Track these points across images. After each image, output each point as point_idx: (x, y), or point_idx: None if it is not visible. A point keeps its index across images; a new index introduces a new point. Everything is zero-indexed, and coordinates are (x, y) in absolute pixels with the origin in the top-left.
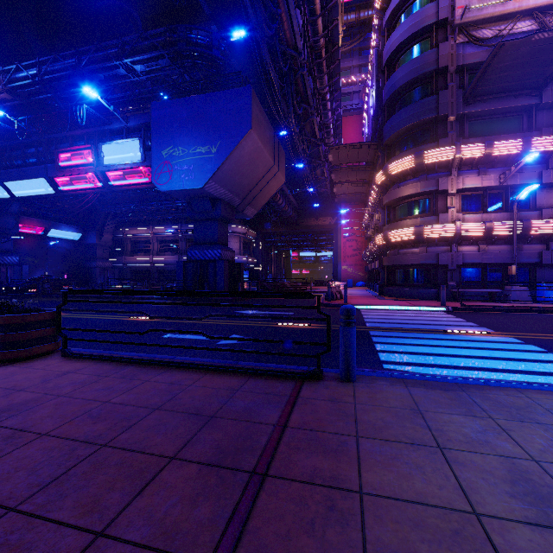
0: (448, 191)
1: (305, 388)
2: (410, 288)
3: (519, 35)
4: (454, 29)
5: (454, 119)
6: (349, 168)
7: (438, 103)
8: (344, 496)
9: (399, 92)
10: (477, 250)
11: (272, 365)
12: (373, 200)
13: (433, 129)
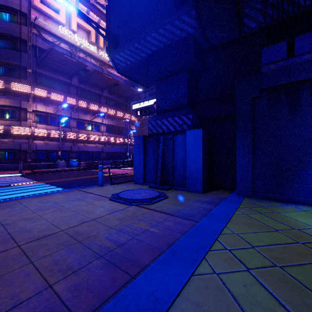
0: (27, 109)
1: None
2: (2, 163)
3: (63, 49)
4: (31, 23)
5: (31, 71)
6: None
7: (21, 58)
8: None
9: None
10: (44, 143)
11: None
12: None
13: (18, 71)
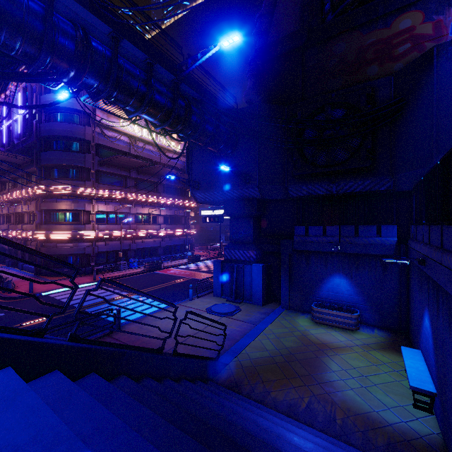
0: (91, 212)
1: (113, 336)
2: (67, 269)
3: (122, 141)
4: (94, 123)
5: (94, 172)
6: None
7: (85, 159)
8: (147, 342)
9: (57, 137)
10: (105, 244)
11: (89, 337)
12: (21, 196)
13: (82, 172)
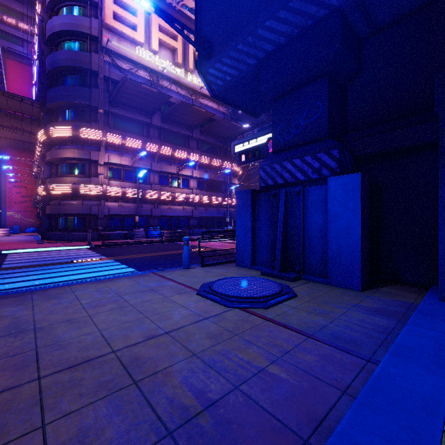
0: (98, 162)
1: None
2: (70, 232)
3: (142, 78)
4: (102, 49)
5: (103, 112)
6: (11, 115)
7: (91, 95)
8: None
9: (61, 70)
10: (118, 205)
11: None
12: (39, 154)
13: (88, 112)
